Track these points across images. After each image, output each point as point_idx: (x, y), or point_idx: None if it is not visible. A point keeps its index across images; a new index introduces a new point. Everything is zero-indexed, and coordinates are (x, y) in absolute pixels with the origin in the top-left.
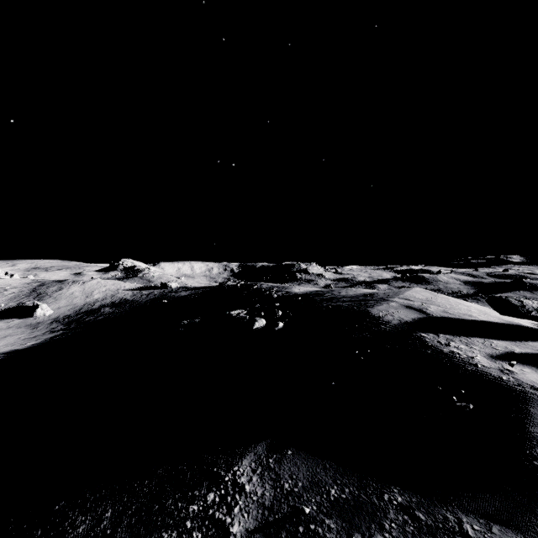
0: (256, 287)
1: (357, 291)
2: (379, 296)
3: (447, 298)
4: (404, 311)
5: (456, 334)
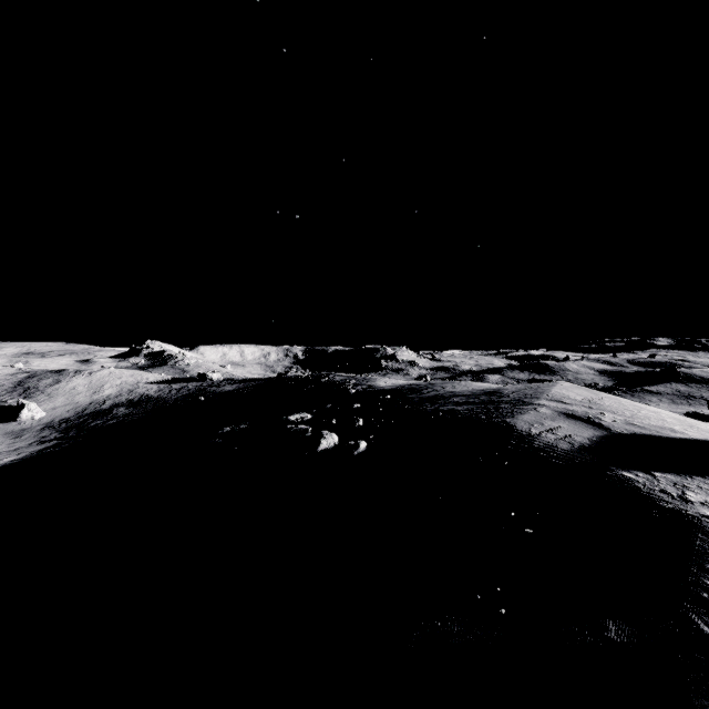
0: (327, 380)
1: (468, 385)
2: (511, 395)
3: (617, 399)
4: (568, 424)
5: (681, 472)
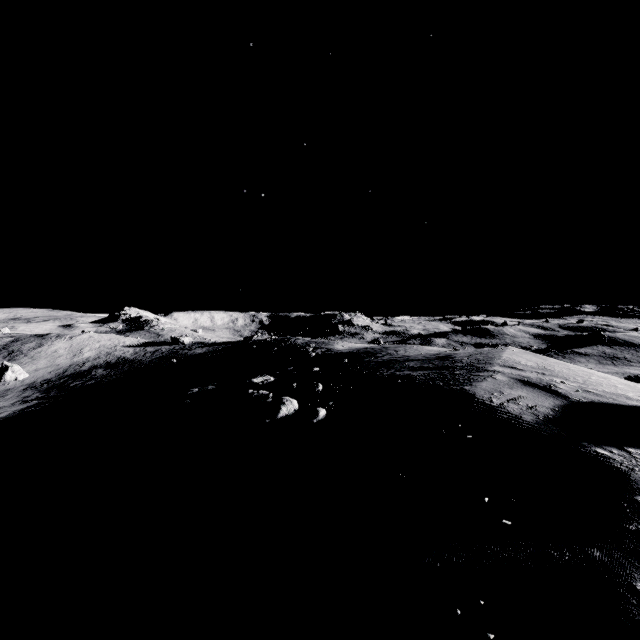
0: (290, 343)
1: (419, 349)
2: (464, 360)
3: (565, 364)
4: (526, 392)
5: None
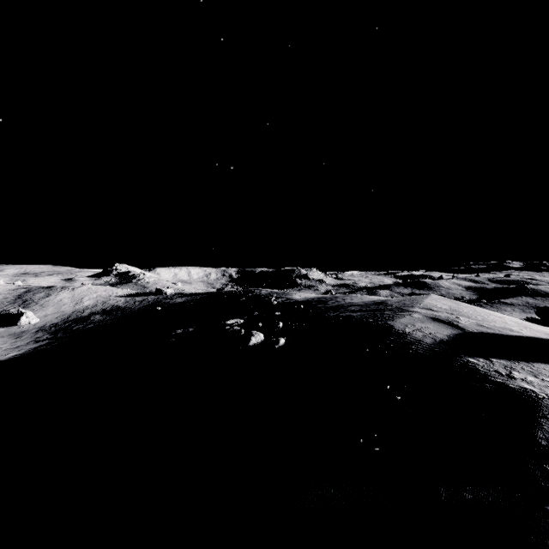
0: (255, 294)
1: (363, 298)
2: (394, 305)
3: (473, 308)
4: (433, 325)
5: (511, 359)
